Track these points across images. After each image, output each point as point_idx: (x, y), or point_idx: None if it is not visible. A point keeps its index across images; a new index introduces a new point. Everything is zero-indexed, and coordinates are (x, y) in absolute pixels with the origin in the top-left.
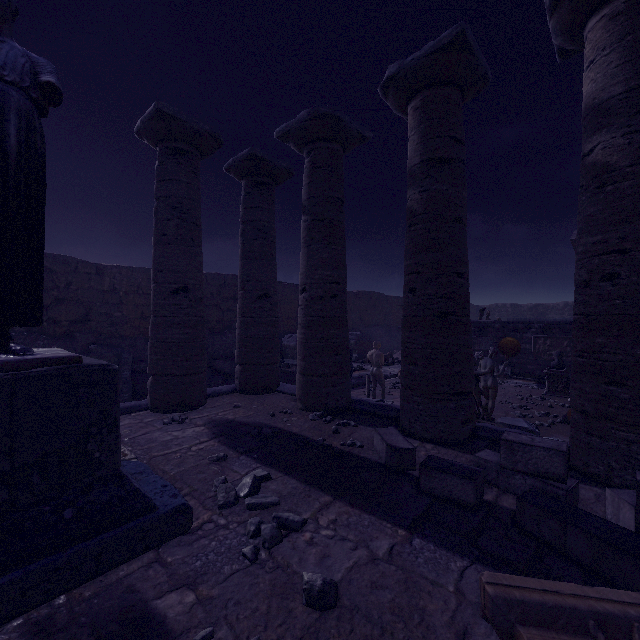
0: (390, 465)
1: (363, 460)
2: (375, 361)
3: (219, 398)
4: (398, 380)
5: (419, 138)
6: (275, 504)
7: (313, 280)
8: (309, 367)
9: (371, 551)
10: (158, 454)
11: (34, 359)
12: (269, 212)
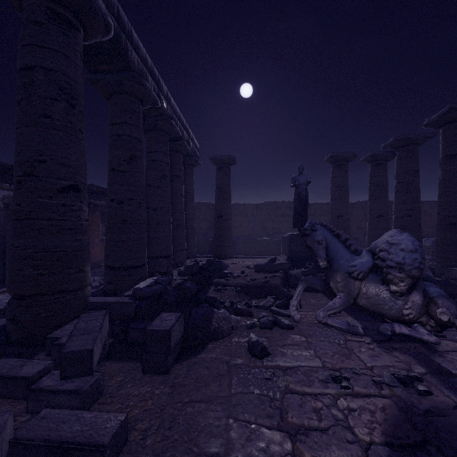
0: None
1: None
2: None
3: None
4: None
5: (441, 147)
6: None
7: (397, 209)
8: None
9: None
10: None
11: None
12: (383, 176)
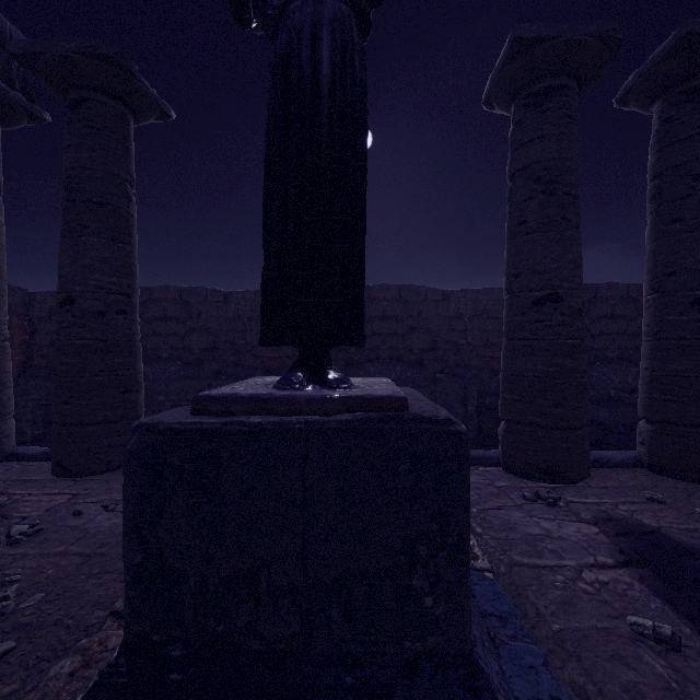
0: None
1: None
2: None
3: (609, 472)
4: None
5: None
6: None
7: None
8: None
9: None
10: (522, 561)
11: (341, 397)
12: None
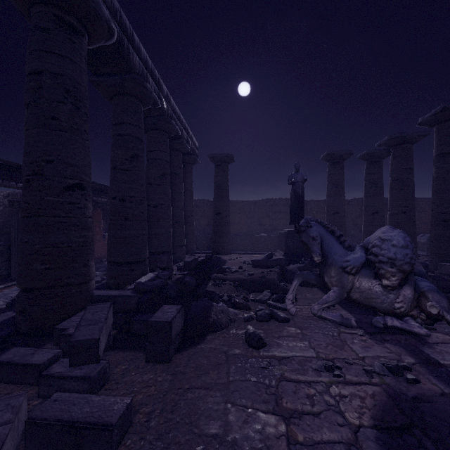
0: None
1: None
2: None
3: None
4: None
5: (435, 145)
6: None
7: (392, 206)
8: None
9: None
10: None
11: None
12: (378, 174)
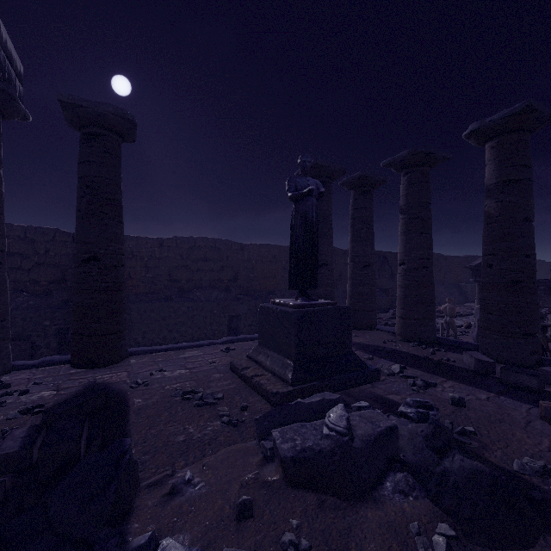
0: (478, 370)
1: (458, 367)
2: (448, 312)
3: None
4: (464, 329)
5: (495, 167)
6: (416, 377)
7: (410, 257)
8: (407, 313)
9: (477, 397)
10: None
11: (326, 302)
12: (370, 210)
